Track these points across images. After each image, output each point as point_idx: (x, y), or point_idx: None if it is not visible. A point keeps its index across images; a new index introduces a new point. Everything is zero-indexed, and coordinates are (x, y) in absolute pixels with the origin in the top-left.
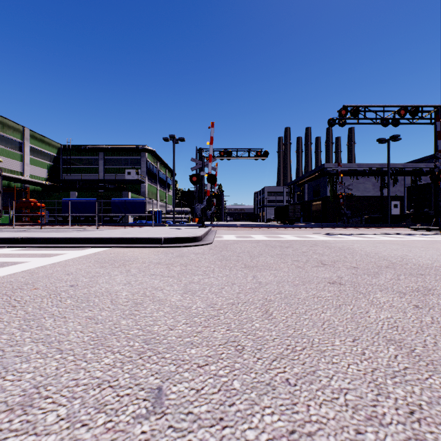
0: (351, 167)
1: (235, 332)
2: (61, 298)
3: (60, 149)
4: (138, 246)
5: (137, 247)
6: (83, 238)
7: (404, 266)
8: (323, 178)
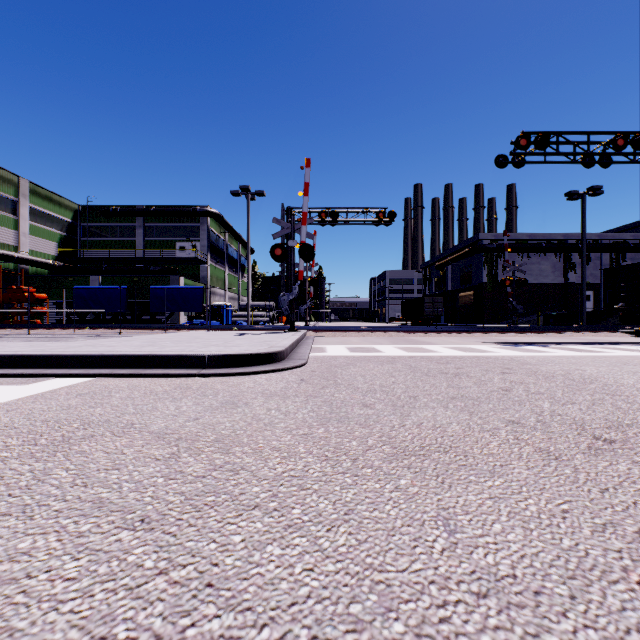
0: (519, 238)
1: None
2: None
3: (78, 212)
4: (154, 373)
5: (151, 374)
6: (48, 355)
7: None
8: (476, 255)
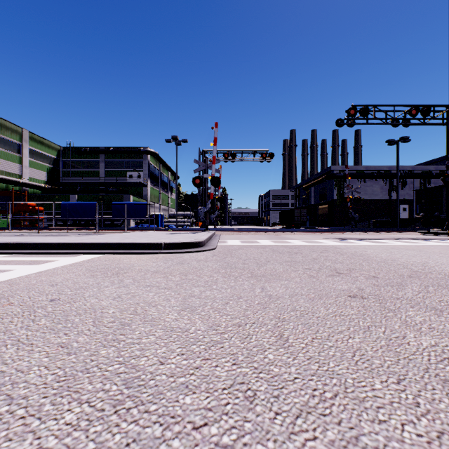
0: (358, 169)
1: (243, 368)
2: (35, 316)
3: (60, 152)
4: (136, 252)
5: (135, 252)
6: (78, 243)
7: (429, 275)
8: (330, 181)
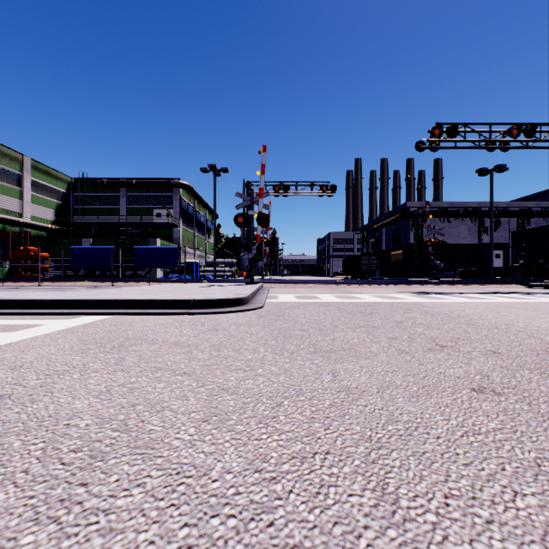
0: (440, 206)
1: None
2: None
3: (71, 184)
4: (156, 312)
5: (154, 313)
6: (78, 300)
7: None
8: (405, 220)
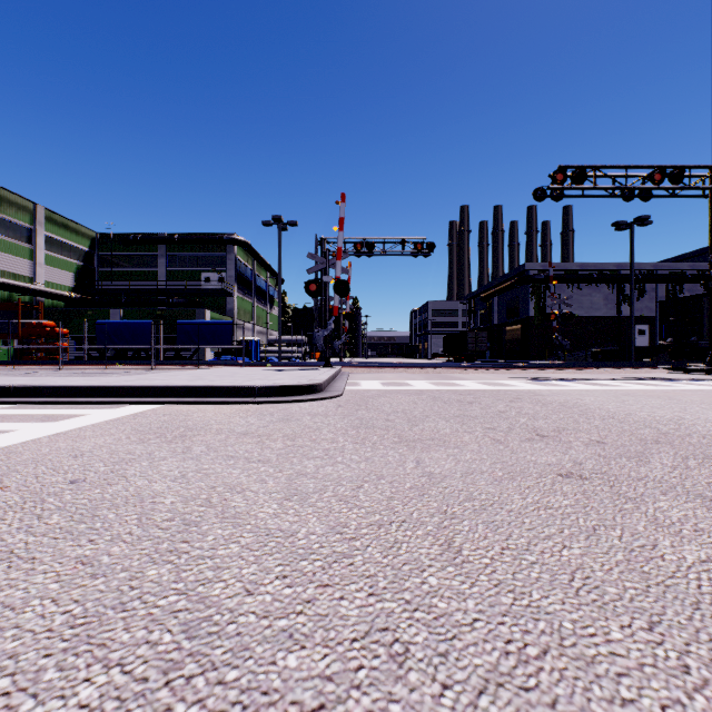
0: (568, 268)
1: (386, 601)
2: (43, 509)
3: (96, 240)
4: (215, 401)
5: (212, 402)
6: (121, 386)
7: (687, 439)
8: (523, 287)
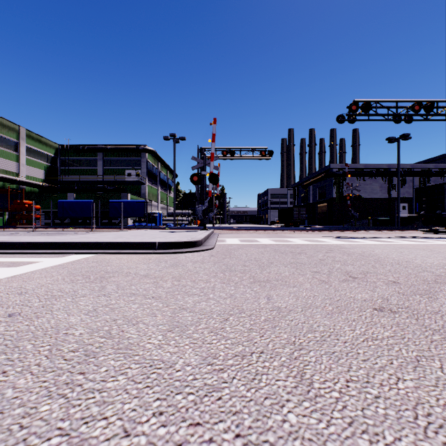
0: (357, 167)
1: (252, 445)
2: None
3: (58, 150)
4: (128, 252)
5: (127, 253)
6: (66, 242)
7: None
8: (329, 179)
